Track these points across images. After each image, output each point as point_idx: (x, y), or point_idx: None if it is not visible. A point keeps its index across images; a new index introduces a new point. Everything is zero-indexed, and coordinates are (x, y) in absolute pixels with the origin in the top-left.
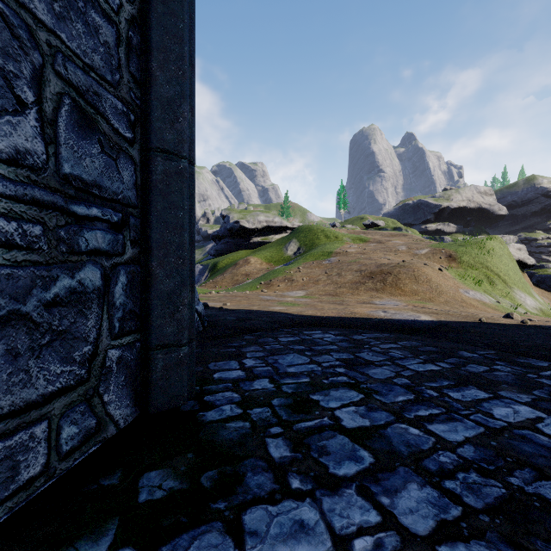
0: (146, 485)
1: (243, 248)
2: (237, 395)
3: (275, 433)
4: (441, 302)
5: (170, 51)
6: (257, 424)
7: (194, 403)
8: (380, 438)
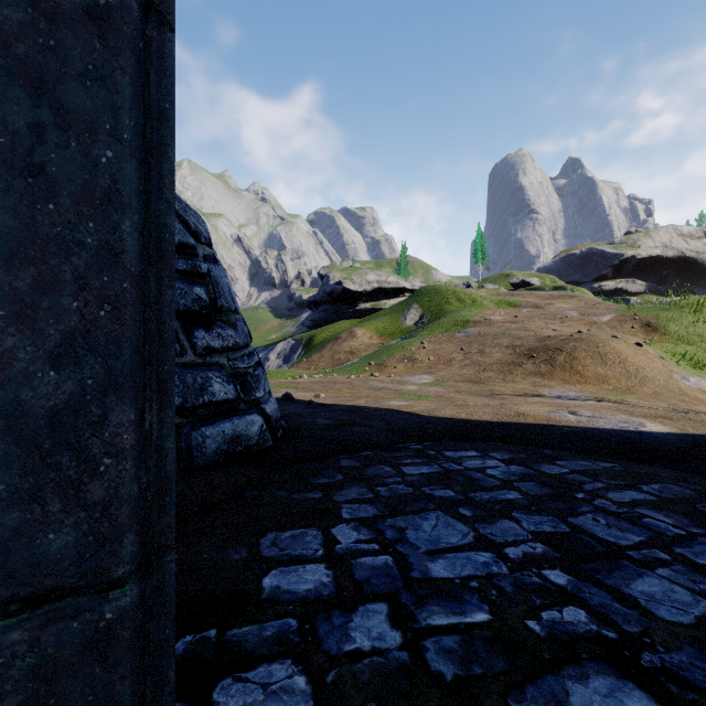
0: None
1: (347, 317)
2: (303, 683)
3: None
4: (647, 394)
5: None
6: None
7: None
8: None
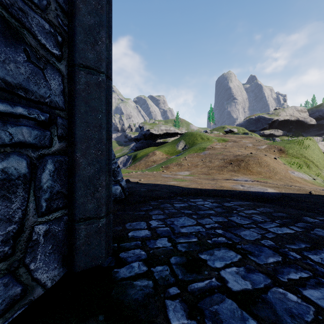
0: None
1: (152, 146)
2: (144, 252)
3: (173, 294)
4: (276, 179)
5: None
6: (159, 283)
7: (111, 259)
8: (264, 304)
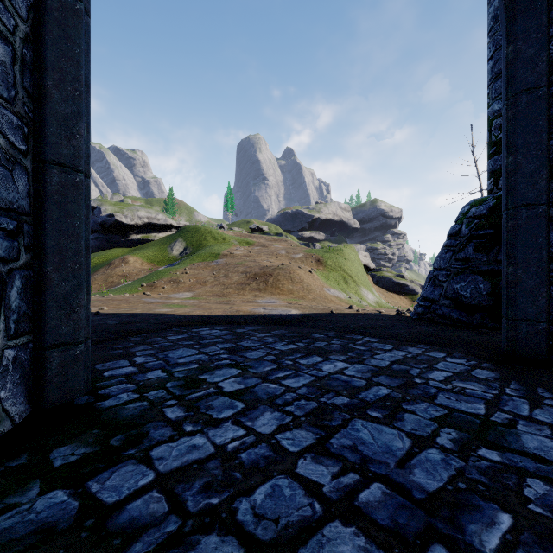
0: (58, 456)
1: (119, 245)
2: (132, 385)
3: (170, 404)
4: (310, 299)
5: (67, 72)
6: (155, 401)
7: (88, 397)
8: (250, 393)
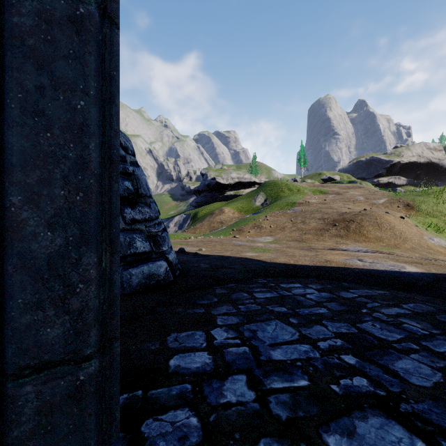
0: None
1: (218, 200)
2: (196, 421)
3: None
4: (407, 249)
5: None
6: None
7: (120, 442)
8: None
